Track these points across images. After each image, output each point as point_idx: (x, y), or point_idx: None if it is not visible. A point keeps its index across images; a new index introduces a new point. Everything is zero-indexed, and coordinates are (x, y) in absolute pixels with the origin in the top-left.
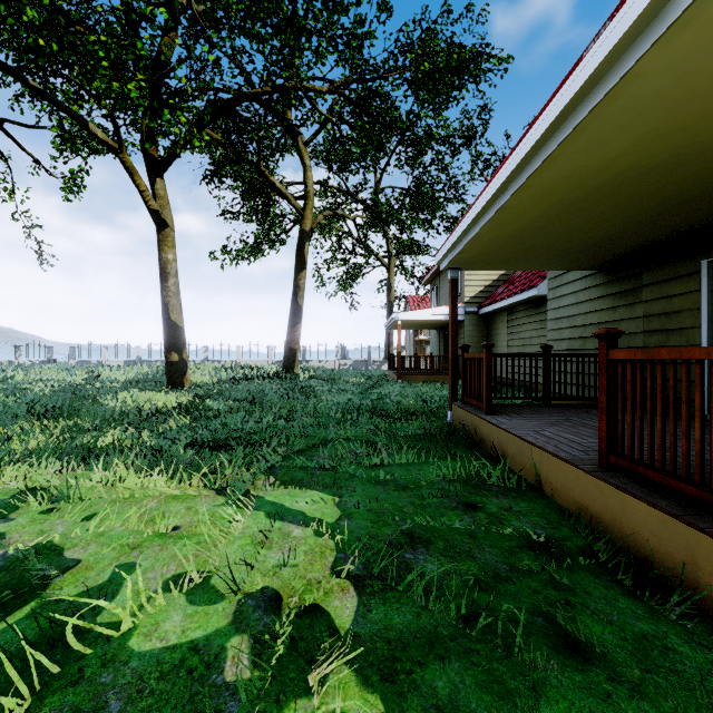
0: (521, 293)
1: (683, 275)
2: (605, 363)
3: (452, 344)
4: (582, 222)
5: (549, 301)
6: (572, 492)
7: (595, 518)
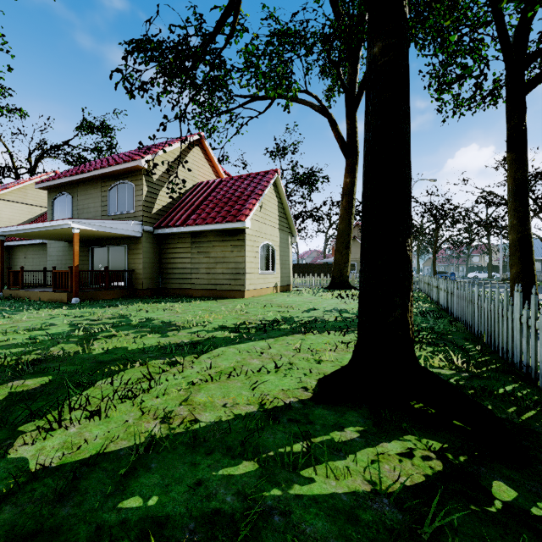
0: (35, 240)
1: (87, 249)
2: (54, 272)
3: (2, 266)
4: (54, 236)
5: (49, 248)
6: (47, 297)
7: (51, 299)
